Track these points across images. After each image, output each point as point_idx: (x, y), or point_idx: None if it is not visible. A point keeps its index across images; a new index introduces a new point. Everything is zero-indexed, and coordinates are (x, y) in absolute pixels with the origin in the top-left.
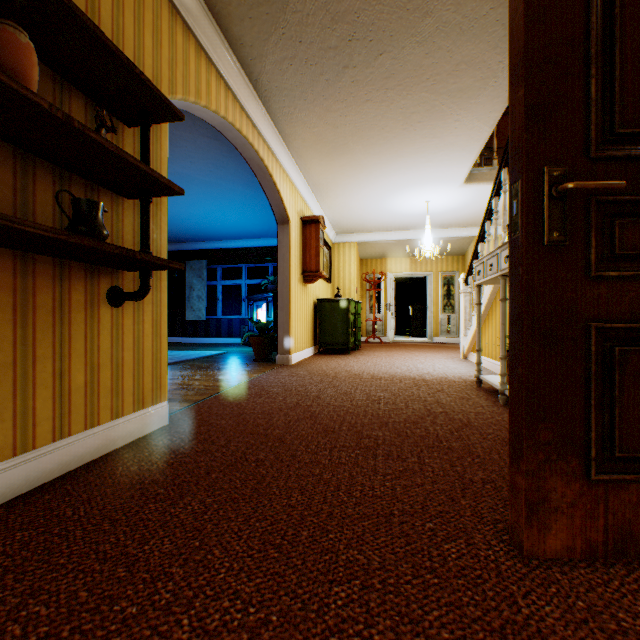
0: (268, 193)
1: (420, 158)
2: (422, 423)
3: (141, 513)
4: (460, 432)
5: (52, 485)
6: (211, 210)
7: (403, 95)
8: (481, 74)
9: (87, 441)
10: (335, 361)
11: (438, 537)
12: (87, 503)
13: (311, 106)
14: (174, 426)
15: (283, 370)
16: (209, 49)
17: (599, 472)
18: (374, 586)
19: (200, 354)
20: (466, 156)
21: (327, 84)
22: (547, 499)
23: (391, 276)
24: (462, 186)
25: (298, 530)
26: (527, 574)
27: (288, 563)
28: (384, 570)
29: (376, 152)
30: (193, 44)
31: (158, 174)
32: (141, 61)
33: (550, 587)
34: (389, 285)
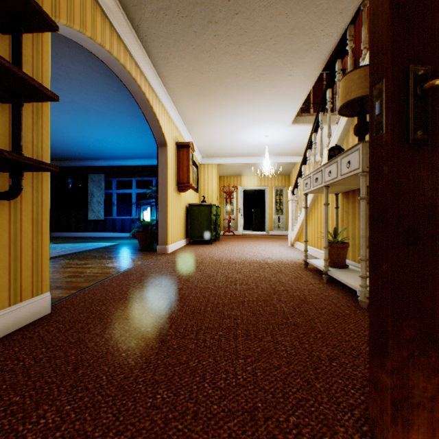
0: (150, 121)
1: (263, 103)
2: (270, 301)
3: None
4: (301, 308)
5: None
6: (106, 135)
7: (252, 51)
8: (308, 39)
9: None
10: (201, 249)
11: (304, 437)
12: None
13: (183, 53)
14: (55, 315)
15: (161, 257)
16: None
17: None
18: None
19: (96, 246)
20: (294, 103)
21: (195, 35)
22: (410, 395)
23: (241, 189)
24: (290, 126)
25: None
26: None
27: None
28: None
29: (232, 96)
30: None
31: (25, 74)
32: None
33: None
34: (239, 195)
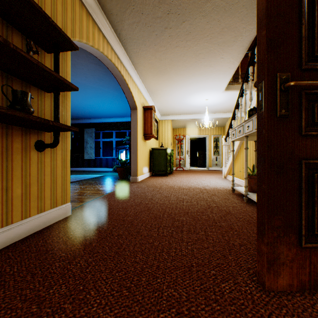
0: (126, 93)
1: (203, 77)
2: (206, 212)
3: (50, 269)
4: (225, 217)
5: (0, 252)
6: (97, 102)
7: (195, 44)
8: (234, 34)
9: (22, 226)
10: (160, 180)
11: (218, 279)
12: (19, 263)
13: (148, 48)
14: (74, 216)
15: (133, 184)
16: (94, 15)
17: (306, 242)
18: (183, 312)
19: (91, 176)
20: (226, 76)
21: (156, 37)
22: (278, 258)
23: (188, 137)
24: (224, 92)
25: (140, 277)
26: (269, 301)
27: (134, 299)
28: (189, 302)
29: (181, 73)
30: (85, 12)
31: (63, 78)
32: (55, 18)
33: (282, 309)
34: (187, 141)
